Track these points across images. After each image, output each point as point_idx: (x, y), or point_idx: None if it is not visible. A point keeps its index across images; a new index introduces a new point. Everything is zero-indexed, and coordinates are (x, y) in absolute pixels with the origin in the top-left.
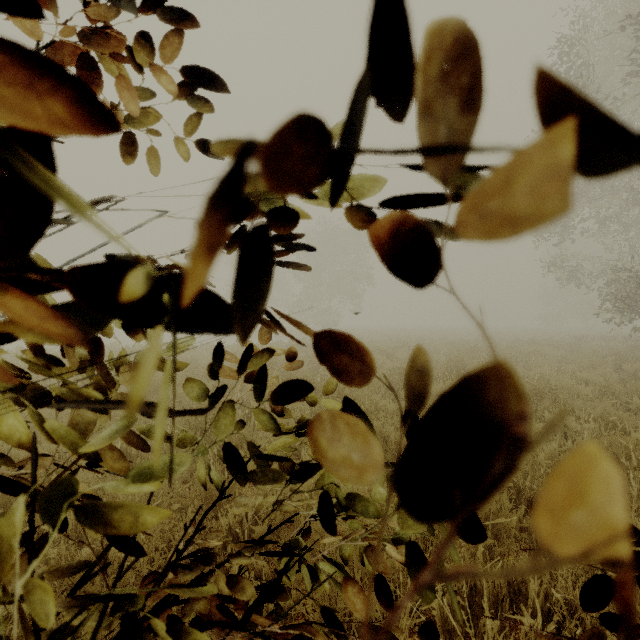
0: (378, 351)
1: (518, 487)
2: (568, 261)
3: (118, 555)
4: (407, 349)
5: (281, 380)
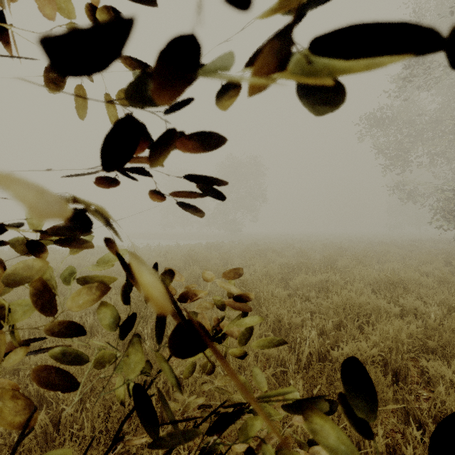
0: (271, 250)
1: (385, 360)
2: (408, 185)
3: (69, 419)
4: (292, 249)
5: (200, 272)
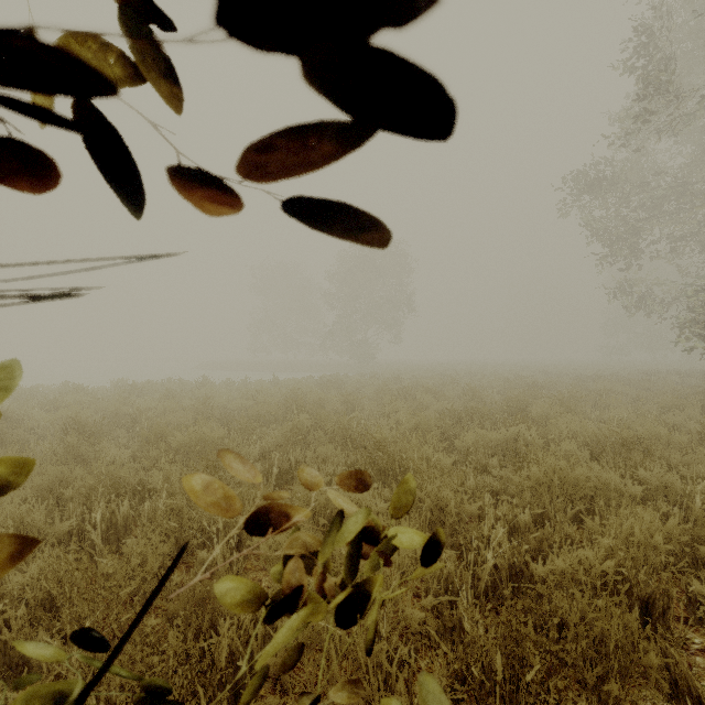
0: (422, 389)
1: (627, 580)
2: (638, 286)
3: None
4: (455, 386)
5: (310, 425)
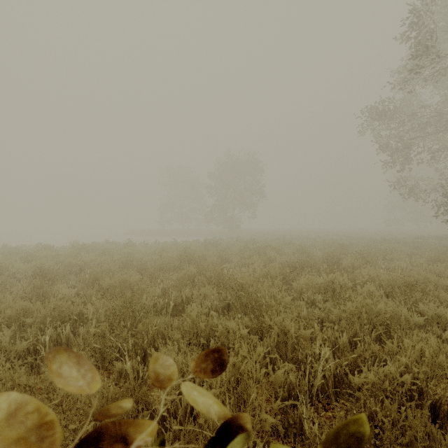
0: (270, 248)
1: (420, 388)
2: (409, 181)
3: None
4: (291, 246)
5: (196, 272)
